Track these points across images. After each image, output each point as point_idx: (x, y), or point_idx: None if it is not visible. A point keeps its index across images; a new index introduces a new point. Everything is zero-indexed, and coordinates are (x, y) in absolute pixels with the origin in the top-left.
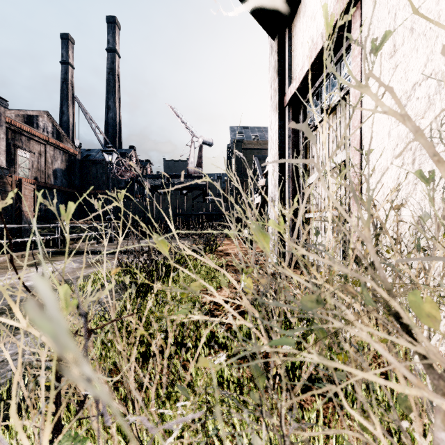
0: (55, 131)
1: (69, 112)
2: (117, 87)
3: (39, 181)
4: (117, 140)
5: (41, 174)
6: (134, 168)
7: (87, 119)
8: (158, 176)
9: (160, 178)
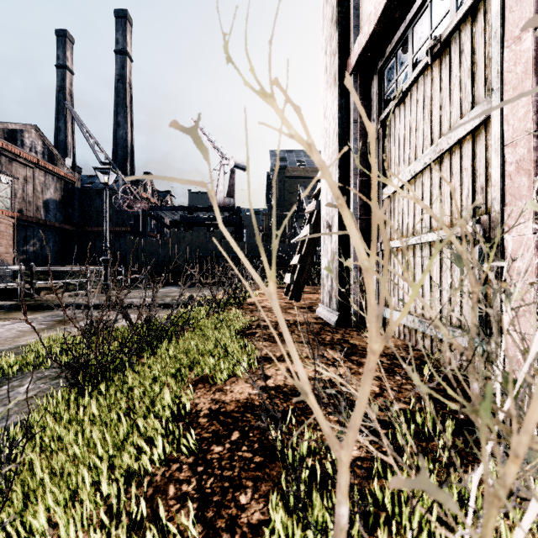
0: (46, 151)
1: (67, 129)
2: (128, 98)
3: (25, 215)
4: (129, 165)
5: (27, 205)
6: (150, 200)
7: (83, 132)
8: (178, 209)
9: (180, 210)
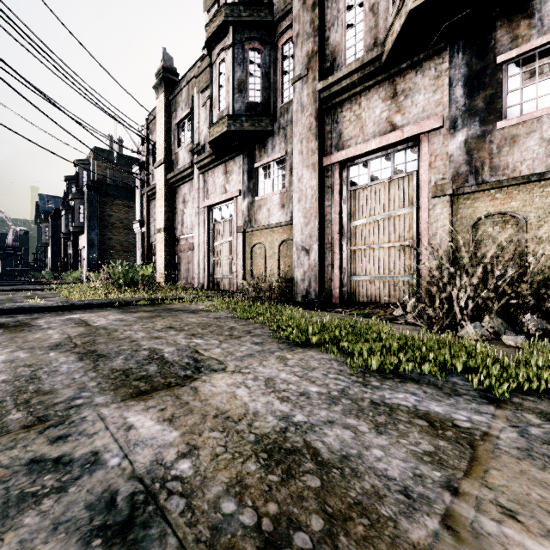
0: None
1: None
2: None
3: None
4: None
5: None
6: None
7: None
8: None
9: None
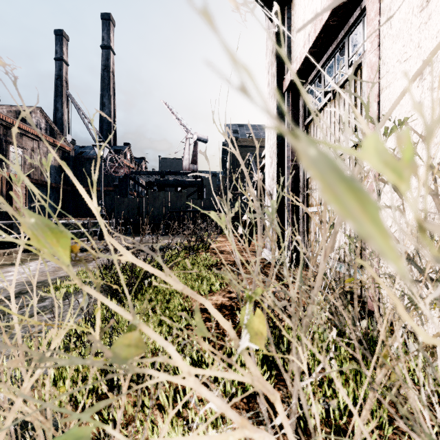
0: (48, 128)
1: (63, 109)
2: (111, 84)
3: (32, 178)
4: (112, 137)
5: (34, 170)
6: (129, 165)
7: (80, 114)
8: (153, 173)
9: (154, 175)
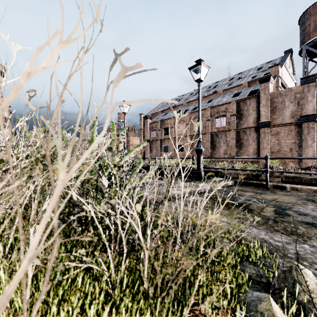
0: None
1: None
2: None
3: None
4: None
5: None
6: None
7: None
8: None
9: None
